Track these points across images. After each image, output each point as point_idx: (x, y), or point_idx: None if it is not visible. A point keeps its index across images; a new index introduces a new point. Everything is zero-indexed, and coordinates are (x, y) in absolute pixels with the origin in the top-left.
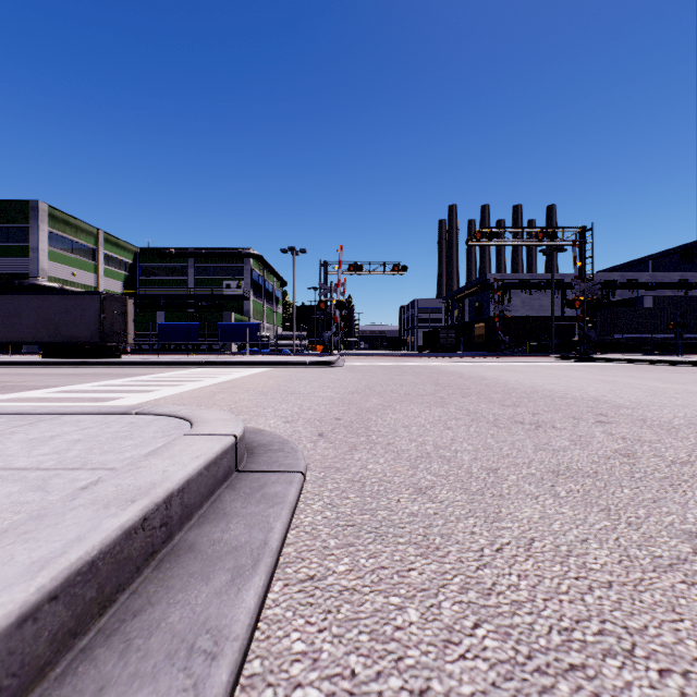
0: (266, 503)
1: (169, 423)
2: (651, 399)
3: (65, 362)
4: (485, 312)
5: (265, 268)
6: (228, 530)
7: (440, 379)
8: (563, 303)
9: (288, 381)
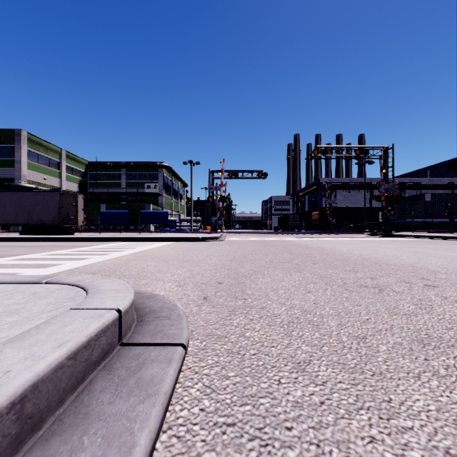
0: (137, 395)
1: (68, 293)
2: (454, 265)
3: (34, 237)
4: (319, 204)
5: (173, 175)
6: (77, 451)
7: (293, 250)
8: (371, 198)
9: (185, 251)
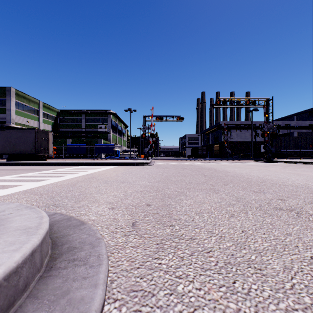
0: None
1: None
2: None
3: (15, 163)
4: (219, 139)
5: (117, 119)
6: None
7: (205, 172)
8: (255, 135)
9: (123, 174)
